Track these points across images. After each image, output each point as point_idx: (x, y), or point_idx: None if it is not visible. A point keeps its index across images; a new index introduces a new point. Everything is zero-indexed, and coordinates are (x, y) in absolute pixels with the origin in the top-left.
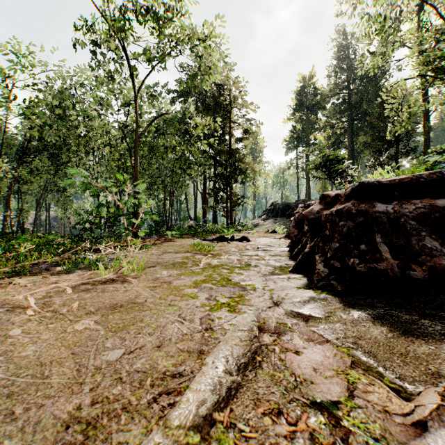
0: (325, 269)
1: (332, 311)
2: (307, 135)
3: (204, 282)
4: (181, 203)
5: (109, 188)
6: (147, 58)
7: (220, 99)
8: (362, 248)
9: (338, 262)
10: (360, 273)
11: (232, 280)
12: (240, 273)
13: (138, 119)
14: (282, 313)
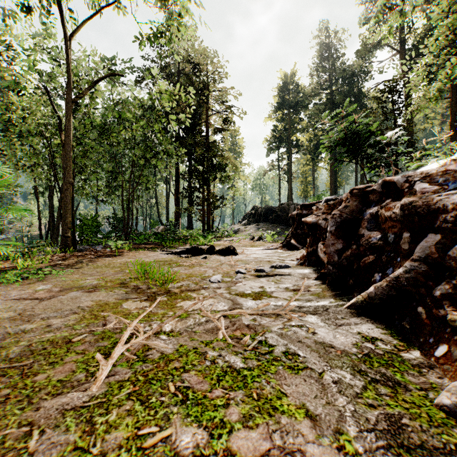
0: None
1: None
2: (289, 136)
3: None
4: (151, 206)
5: None
6: None
7: (195, 82)
8: None
9: None
10: None
11: None
12: None
13: (70, 74)
14: None
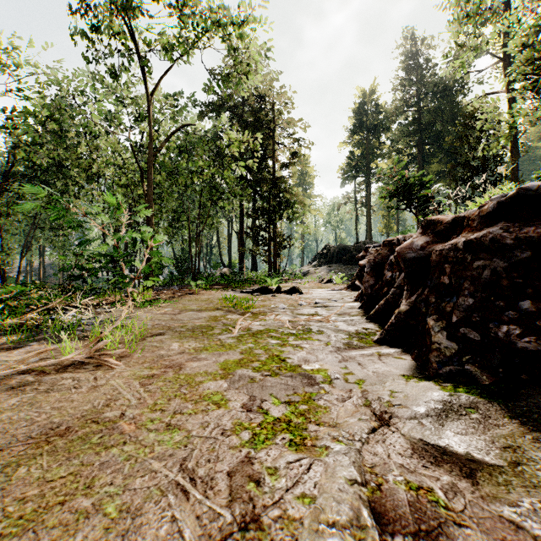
0: (451, 343)
1: (510, 443)
2: (368, 163)
3: (240, 366)
4: (212, 246)
5: (99, 215)
6: (163, 47)
7: (260, 114)
8: (525, 307)
9: (476, 331)
10: (524, 353)
11: (287, 361)
12: (299, 346)
13: (152, 131)
14: (406, 450)
